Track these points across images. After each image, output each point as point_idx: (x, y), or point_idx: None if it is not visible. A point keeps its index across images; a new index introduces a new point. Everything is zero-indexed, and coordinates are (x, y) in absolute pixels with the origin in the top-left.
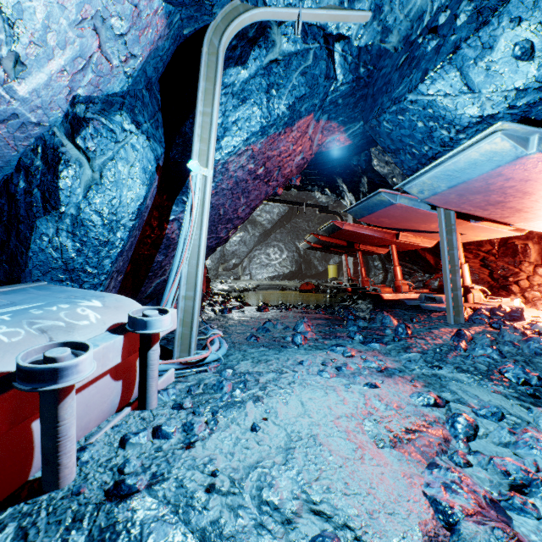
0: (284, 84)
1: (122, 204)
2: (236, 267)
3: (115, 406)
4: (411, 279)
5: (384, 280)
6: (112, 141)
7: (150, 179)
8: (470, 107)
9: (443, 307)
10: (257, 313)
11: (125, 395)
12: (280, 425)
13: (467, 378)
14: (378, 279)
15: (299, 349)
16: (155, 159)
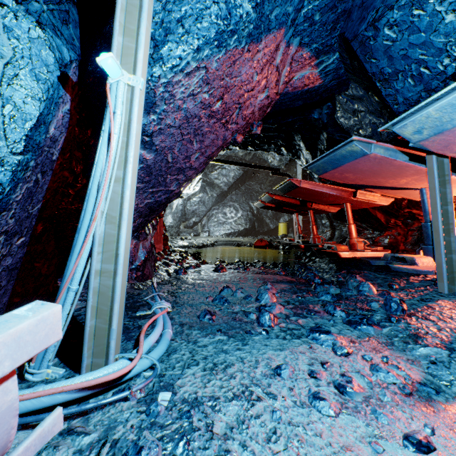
0: None
1: None
2: (196, 224)
3: None
4: (359, 236)
5: (332, 237)
6: None
7: (47, 91)
8: None
9: (420, 270)
10: (213, 274)
11: None
12: None
13: None
14: (326, 235)
15: (269, 337)
16: (57, 63)
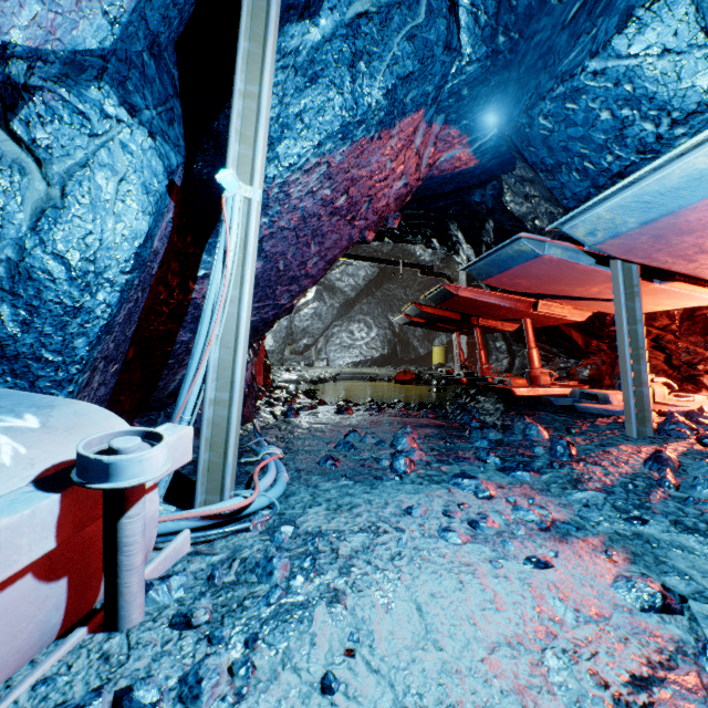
0: (379, 53)
1: (105, 244)
2: (308, 349)
3: (53, 629)
4: (549, 365)
5: (510, 367)
6: (82, 132)
7: (156, 204)
8: (705, 74)
9: (612, 410)
10: (335, 417)
11: (79, 600)
12: (381, 672)
13: (699, 544)
14: (502, 365)
15: (403, 482)
16: (165, 172)
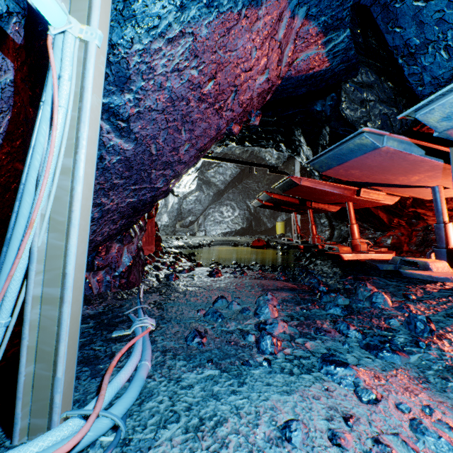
0: None
1: None
2: (192, 224)
3: None
4: (360, 236)
5: (331, 237)
6: None
7: None
8: None
9: (437, 277)
10: (207, 280)
11: None
12: None
13: None
14: (325, 235)
15: (272, 370)
16: None
